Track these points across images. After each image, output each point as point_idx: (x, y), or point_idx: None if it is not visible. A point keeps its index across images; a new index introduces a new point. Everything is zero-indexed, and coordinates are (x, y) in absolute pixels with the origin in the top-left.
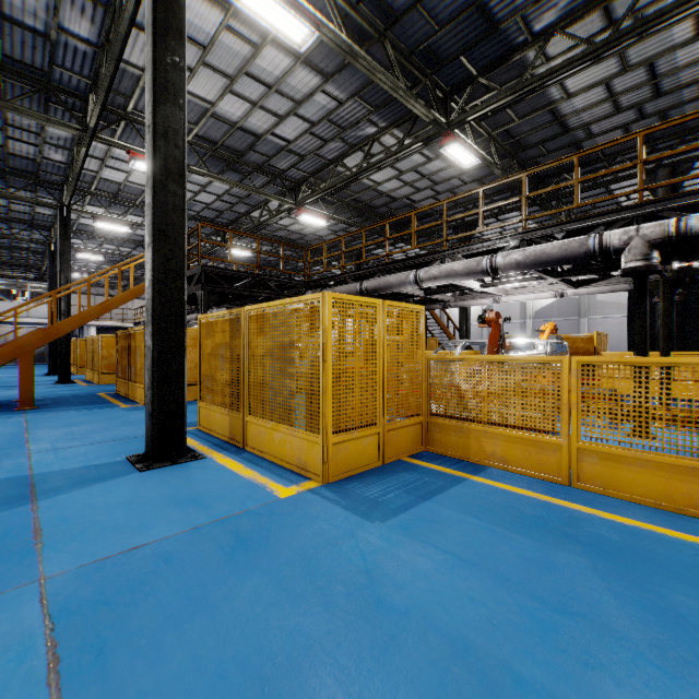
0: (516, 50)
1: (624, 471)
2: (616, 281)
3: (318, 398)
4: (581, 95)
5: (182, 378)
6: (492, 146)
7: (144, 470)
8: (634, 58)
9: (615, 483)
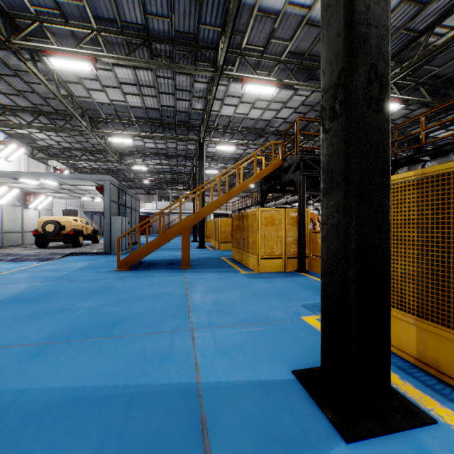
0: None
1: None
2: None
3: None
4: None
5: (387, 276)
6: None
7: (351, 438)
8: None
9: None
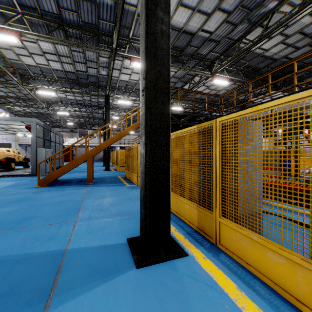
0: None
1: None
2: None
3: None
4: None
5: (168, 181)
6: None
7: (139, 266)
8: None
9: None
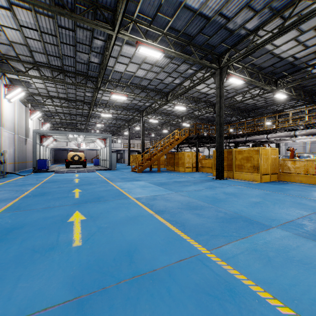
0: (302, 68)
1: None
2: None
3: (258, 167)
4: None
5: (223, 163)
6: (291, 89)
7: (220, 180)
8: None
9: None
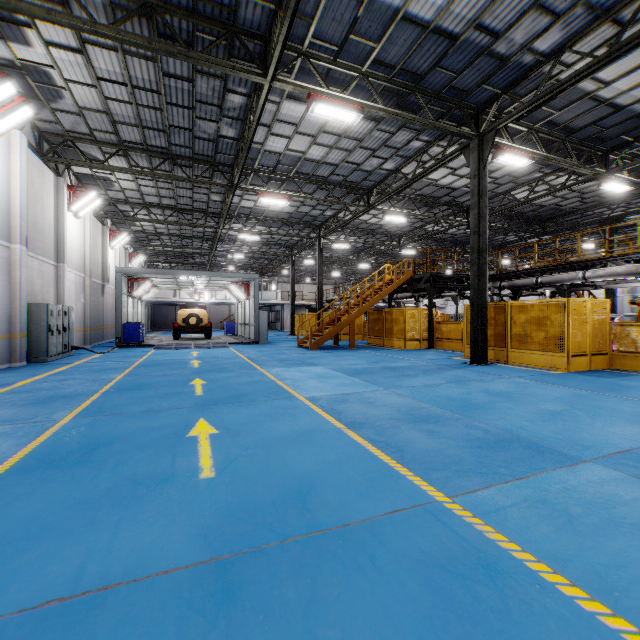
0: None
1: None
2: None
3: (563, 339)
4: None
5: (487, 332)
6: None
7: (480, 365)
8: None
9: None
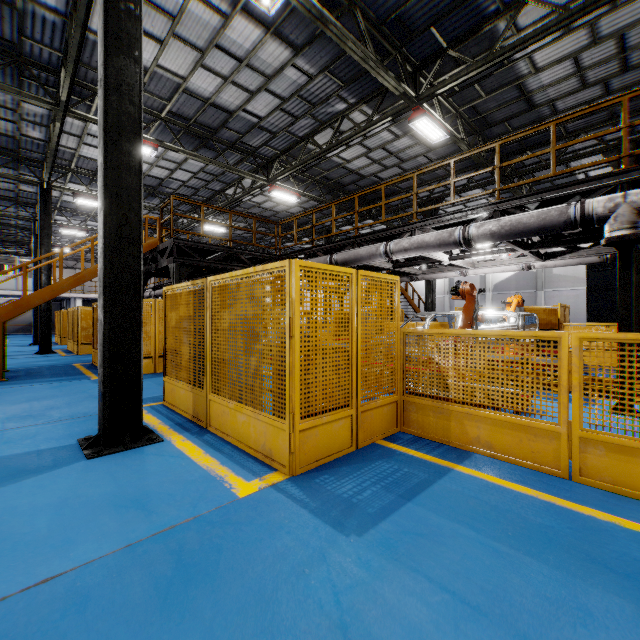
0: (486, 21)
1: (639, 466)
2: (585, 253)
3: (284, 378)
4: (549, 70)
5: (138, 354)
6: (458, 123)
7: (92, 457)
8: (604, 30)
9: (627, 479)
